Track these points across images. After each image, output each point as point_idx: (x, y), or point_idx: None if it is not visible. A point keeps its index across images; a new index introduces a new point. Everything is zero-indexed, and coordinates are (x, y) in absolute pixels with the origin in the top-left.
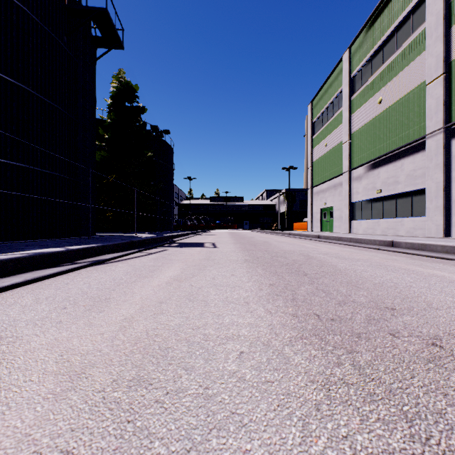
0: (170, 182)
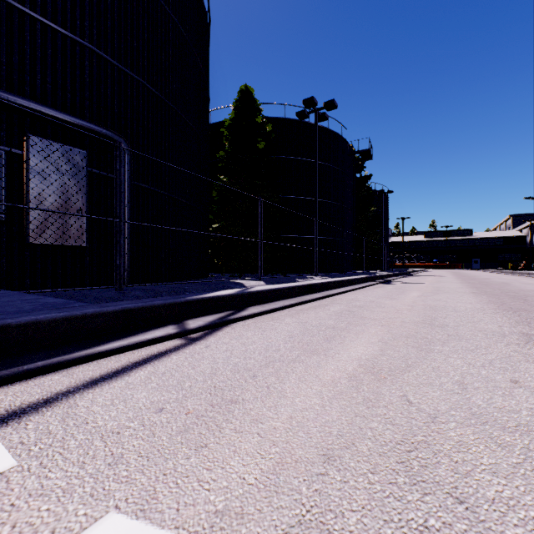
0: (386, 227)
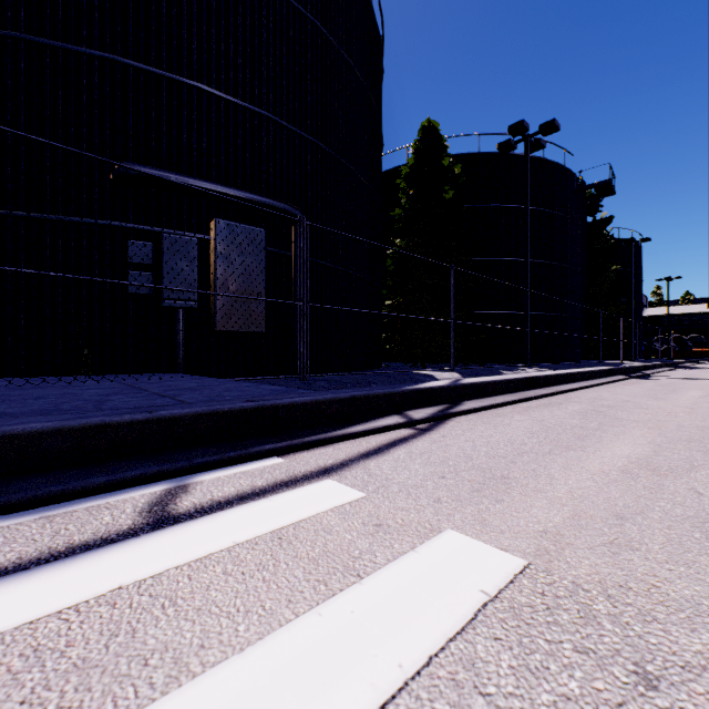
0: (638, 293)
